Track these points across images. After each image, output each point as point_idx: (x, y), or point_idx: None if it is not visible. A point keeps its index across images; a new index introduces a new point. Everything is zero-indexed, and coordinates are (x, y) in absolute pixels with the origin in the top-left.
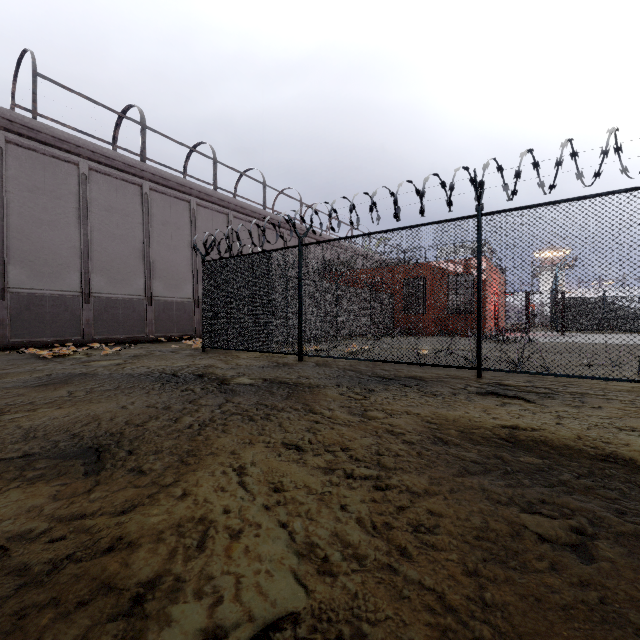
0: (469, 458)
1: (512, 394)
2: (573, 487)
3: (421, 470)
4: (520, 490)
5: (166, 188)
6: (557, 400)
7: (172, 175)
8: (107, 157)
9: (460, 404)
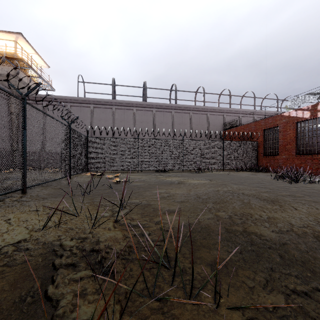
0: None
1: None
2: None
3: None
4: None
5: (122, 106)
6: None
7: (123, 101)
8: (98, 101)
9: None
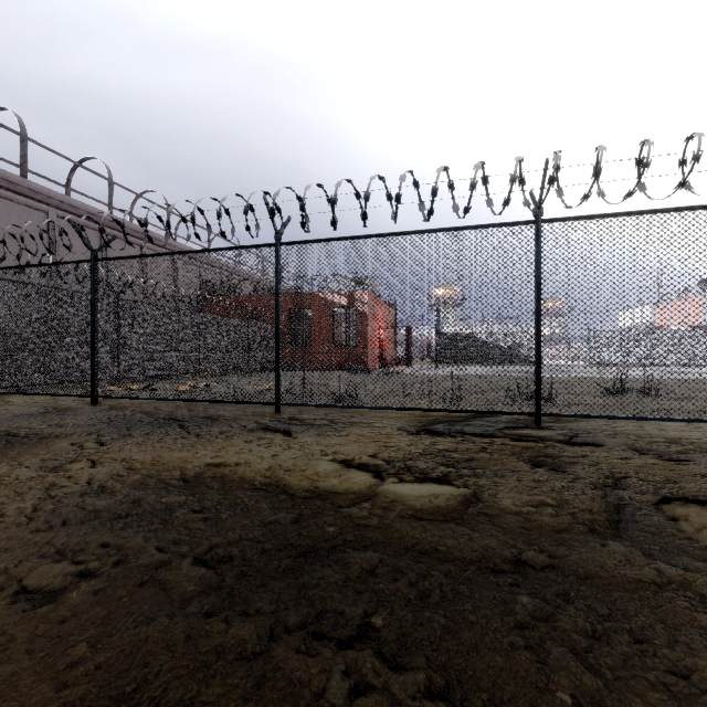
0: (95, 506)
1: (285, 428)
2: (172, 523)
3: (0, 530)
4: (95, 536)
5: None
6: (318, 431)
7: None
8: None
9: (207, 444)
